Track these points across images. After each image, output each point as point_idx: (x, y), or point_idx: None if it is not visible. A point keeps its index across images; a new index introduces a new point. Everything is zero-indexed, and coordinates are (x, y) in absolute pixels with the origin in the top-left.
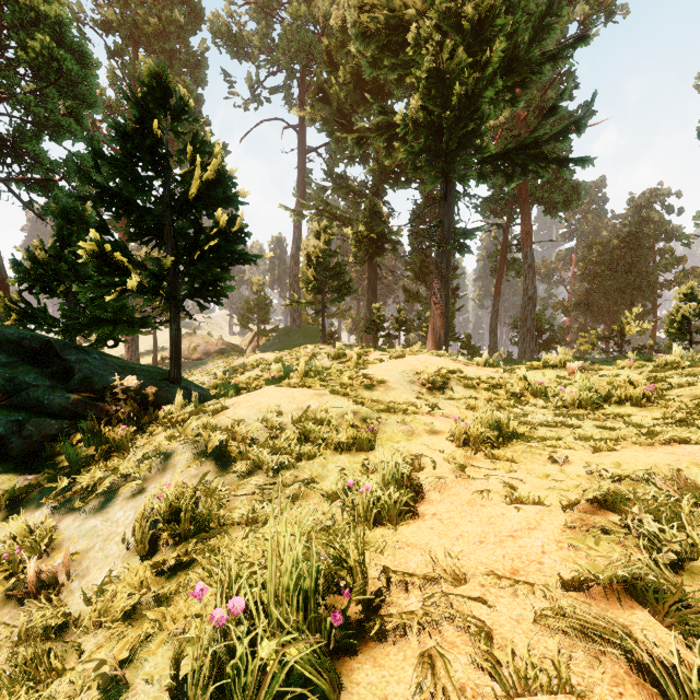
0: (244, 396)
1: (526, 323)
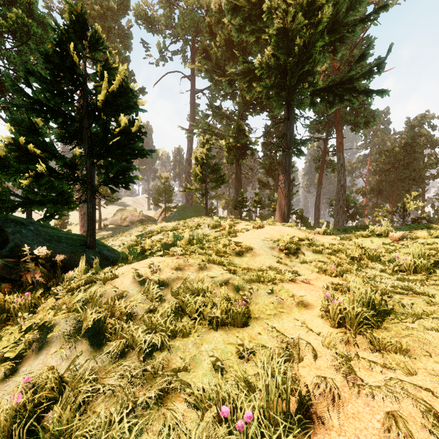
0: (135, 264)
1: (339, 202)
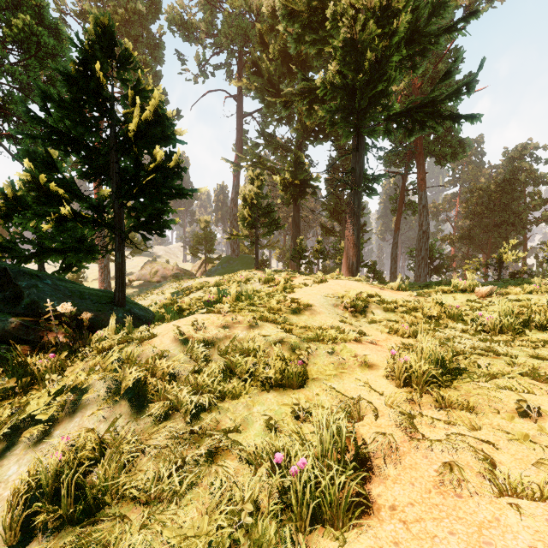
0: (174, 322)
1: (421, 252)
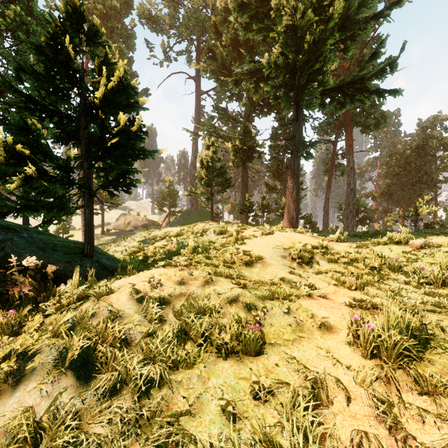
0: (133, 277)
1: (349, 206)
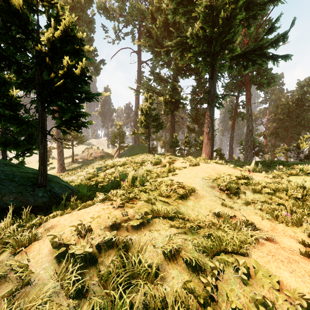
0: (67, 216)
1: (248, 142)
